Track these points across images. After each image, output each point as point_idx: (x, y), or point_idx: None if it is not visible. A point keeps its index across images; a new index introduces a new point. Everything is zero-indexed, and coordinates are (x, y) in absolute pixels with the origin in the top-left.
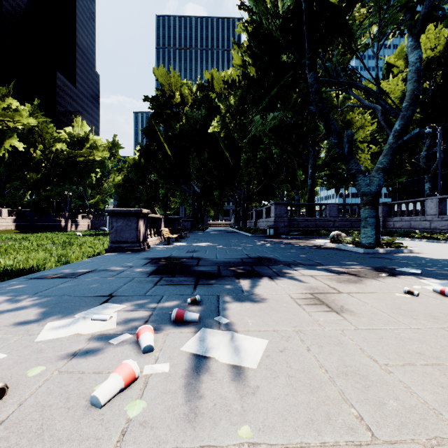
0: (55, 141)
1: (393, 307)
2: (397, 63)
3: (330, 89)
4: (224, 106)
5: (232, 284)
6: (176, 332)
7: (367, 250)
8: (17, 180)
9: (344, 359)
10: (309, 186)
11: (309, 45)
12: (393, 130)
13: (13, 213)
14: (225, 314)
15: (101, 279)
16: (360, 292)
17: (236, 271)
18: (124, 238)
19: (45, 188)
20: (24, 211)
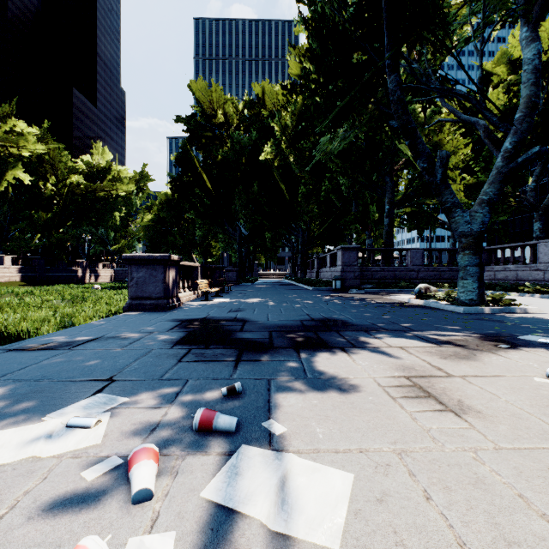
0: (70, 172)
1: (540, 404)
2: (496, 71)
3: (416, 98)
4: (278, 127)
5: (289, 361)
6: (197, 452)
7: (468, 310)
8: (23, 220)
9: (498, 523)
10: (385, 226)
11: (390, 39)
12: (503, 150)
13: (18, 261)
14: (280, 416)
15: (105, 352)
16: (479, 376)
17: (295, 340)
18: (147, 293)
19: (57, 230)
20: (32, 258)
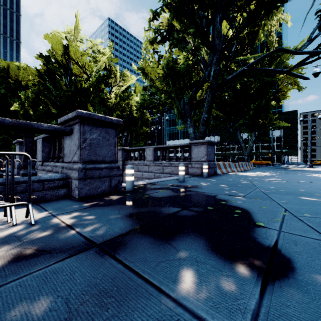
0: None
1: None
2: None
3: None
4: (23, 96)
5: None
6: None
7: None
8: None
9: None
10: None
11: None
12: None
13: None
14: None
15: None
16: None
17: None
18: None
19: None
20: None
